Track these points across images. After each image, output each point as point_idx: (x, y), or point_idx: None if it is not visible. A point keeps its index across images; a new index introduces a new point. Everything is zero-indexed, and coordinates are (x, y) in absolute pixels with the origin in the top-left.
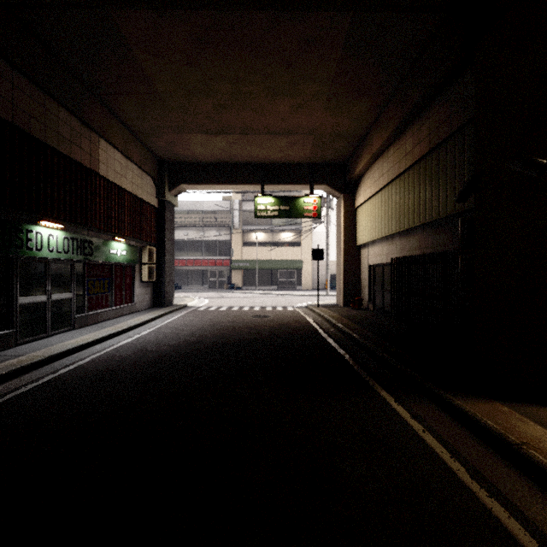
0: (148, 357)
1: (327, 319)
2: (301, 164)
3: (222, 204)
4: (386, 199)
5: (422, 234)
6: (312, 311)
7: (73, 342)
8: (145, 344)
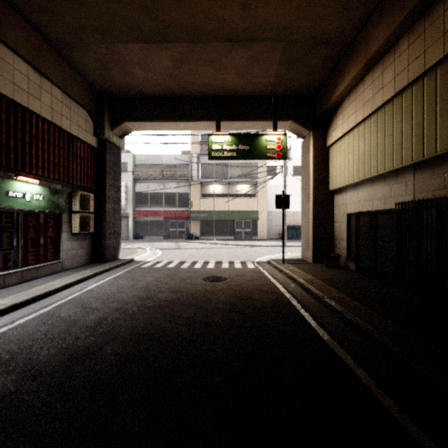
0: None
1: (306, 287)
2: (262, 96)
3: (181, 158)
4: (388, 120)
5: None
6: (277, 269)
7: None
8: None
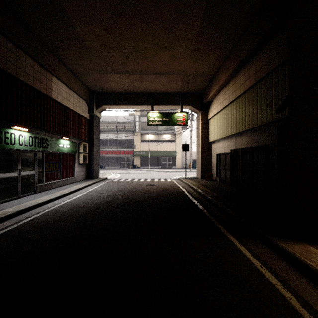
0: (79, 212)
1: (192, 186)
2: (175, 93)
3: (128, 118)
4: (227, 113)
5: (250, 135)
6: (182, 181)
7: (34, 201)
8: (79, 202)
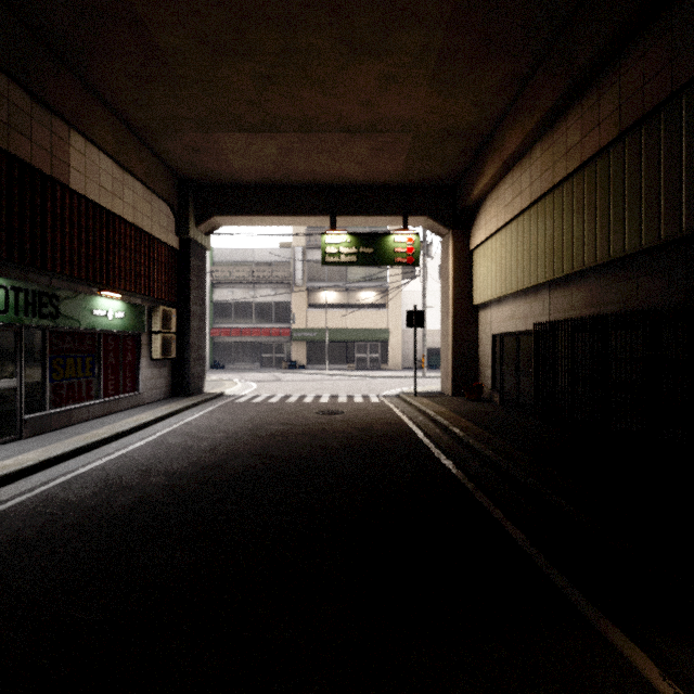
0: (113, 505)
1: (434, 418)
2: (390, 186)
3: (280, 253)
4: (527, 230)
5: (598, 281)
6: (407, 403)
7: None
8: (126, 469)
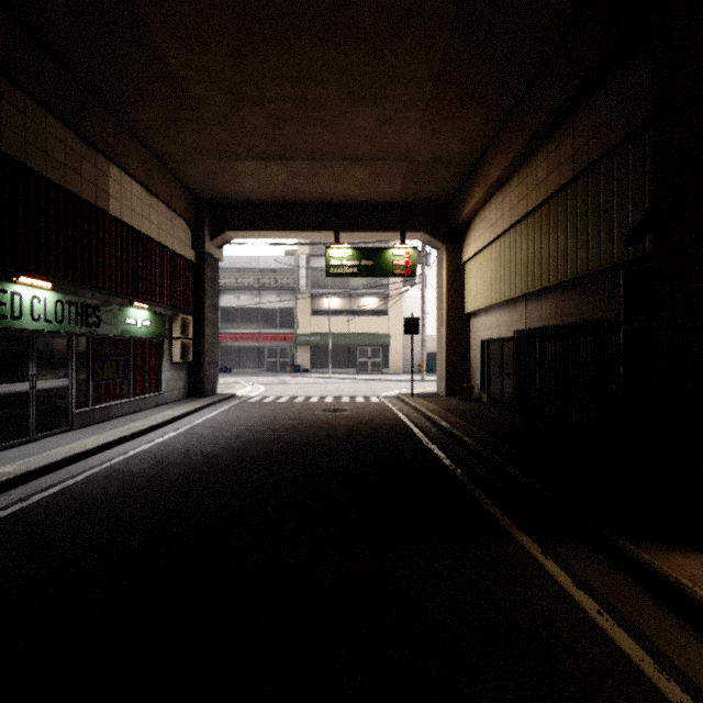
0: (169, 474)
1: (426, 414)
2: (389, 204)
3: (284, 260)
4: (507, 249)
5: (561, 296)
6: (404, 403)
7: (66, 450)
8: (169, 452)
